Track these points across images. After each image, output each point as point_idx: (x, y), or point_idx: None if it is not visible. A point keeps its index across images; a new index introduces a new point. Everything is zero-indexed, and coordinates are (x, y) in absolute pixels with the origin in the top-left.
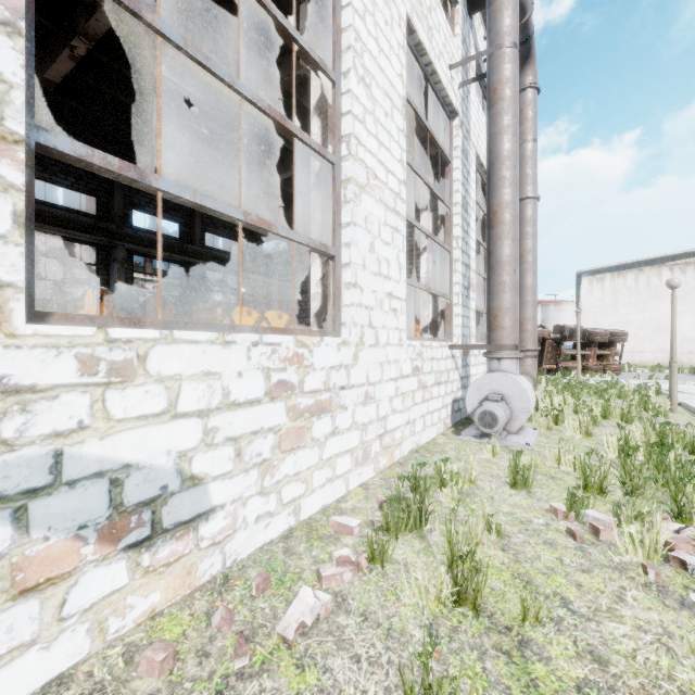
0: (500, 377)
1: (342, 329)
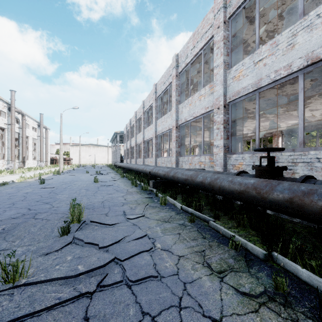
0: (41, 163)
1: (29, 160)
